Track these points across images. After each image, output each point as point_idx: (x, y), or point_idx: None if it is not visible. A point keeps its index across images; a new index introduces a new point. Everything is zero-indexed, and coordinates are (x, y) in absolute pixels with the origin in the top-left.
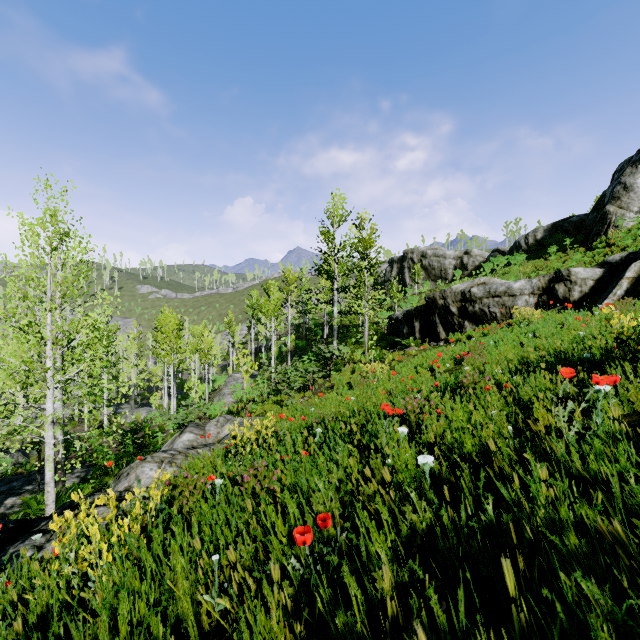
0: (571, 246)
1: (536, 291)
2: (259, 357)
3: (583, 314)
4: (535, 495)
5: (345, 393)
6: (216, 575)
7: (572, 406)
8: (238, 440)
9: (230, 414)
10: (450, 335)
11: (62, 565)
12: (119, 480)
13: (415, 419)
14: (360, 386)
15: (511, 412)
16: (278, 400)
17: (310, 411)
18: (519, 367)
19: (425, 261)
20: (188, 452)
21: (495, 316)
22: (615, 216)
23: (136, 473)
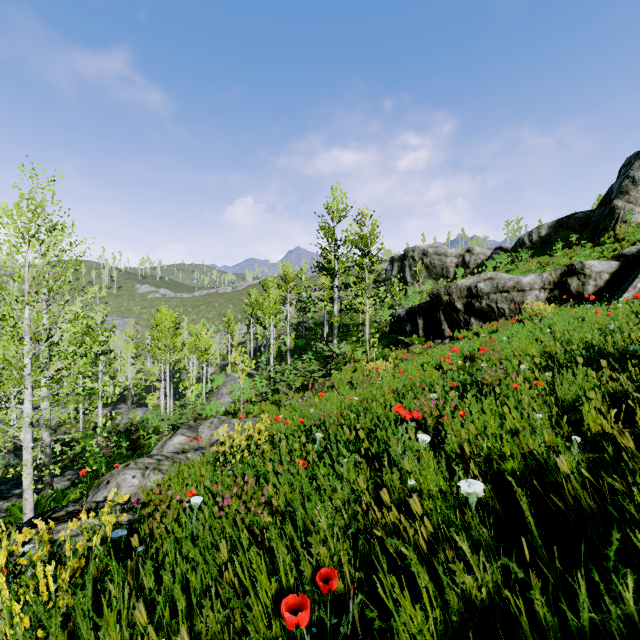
0: (577, 242)
1: (547, 286)
2: (258, 357)
3: (603, 308)
4: None
5: (347, 393)
6: None
7: None
8: (227, 446)
9: (227, 415)
10: (456, 332)
11: None
12: (98, 489)
13: (432, 423)
14: (363, 385)
15: (551, 415)
16: (276, 400)
17: (309, 412)
18: (549, 362)
19: (426, 259)
20: (176, 457)
21: (503, 312)
22: (623, 211)
23: (117, 481)
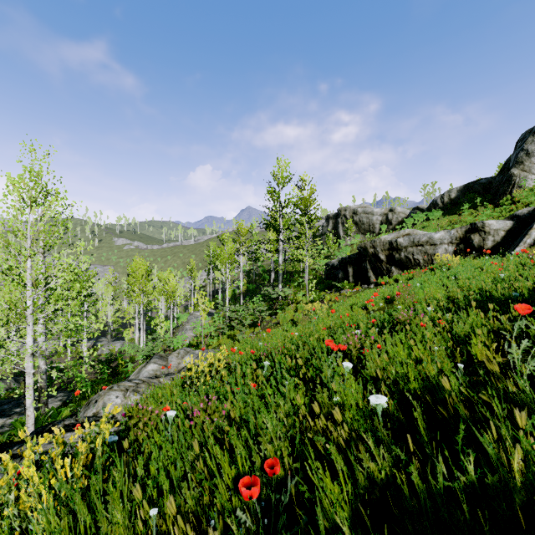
0: (481, 204)
1: (454, 241)
2: (216, 298)
3: (498, 259)
4: (511, 446)
5: (289, 329)
6: (155, 529)
7: (527, 343)
8: (193, 372)
9: (191, 347)
10: (379, 279)
11: (5, 505)
12: (88, 406)
13: (356, 353)
14: (303, 323)
15: (448, 347)
16: (231, 335)
17: (259, 345)
18: (450, 305)
19: (356, 217)
20: (151, 381)
21: (418, 262)
22: (519, 178)
23: (103, 400)
